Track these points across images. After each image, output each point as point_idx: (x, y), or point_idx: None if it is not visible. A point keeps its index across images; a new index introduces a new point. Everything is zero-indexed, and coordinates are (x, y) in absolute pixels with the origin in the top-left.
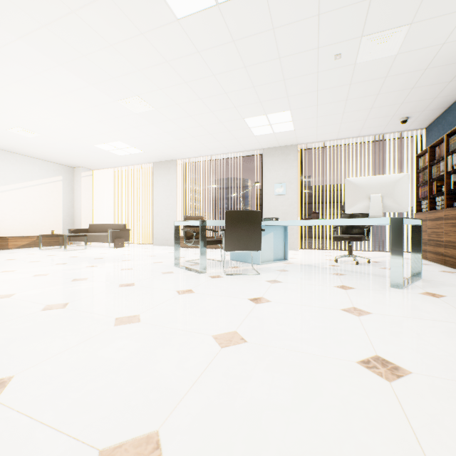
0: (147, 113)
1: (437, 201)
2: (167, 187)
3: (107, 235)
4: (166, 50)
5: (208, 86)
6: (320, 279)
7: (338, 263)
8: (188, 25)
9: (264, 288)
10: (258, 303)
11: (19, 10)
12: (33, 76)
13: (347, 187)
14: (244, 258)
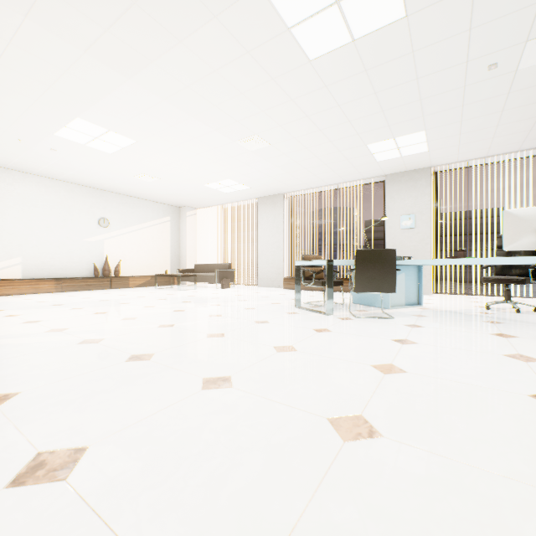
0: (262, 150)
1: None
2: (273, 223)
3: (214, 275)
4: (293, 89)
5: (330, 117)
6: (471, 326)
7: (491, 311)
8: (319, 64)
9: (405, 332)
10: (405, 344)
11: (171, 77)
12: (167, 129)
13: (506, 220)
14: (370, 301)
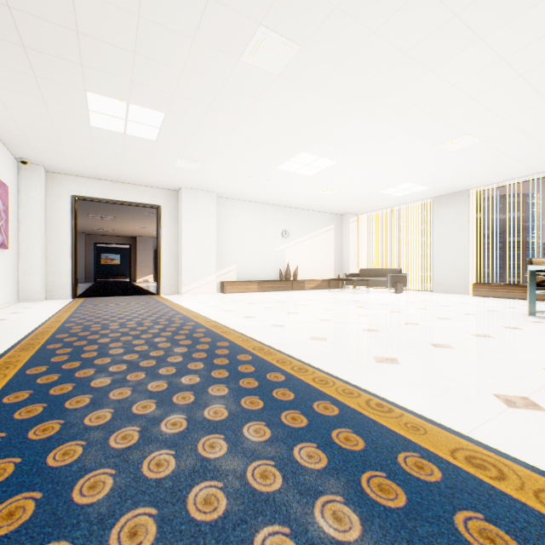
0: (466, 148)
1: None
2: (453, 223)
3: (385, 280)
4: (541, 79)
5: None
6: None
7: None
8: None
9: None
10: None
11: (403, 102)
12: (372, 146)
13: None
14: None
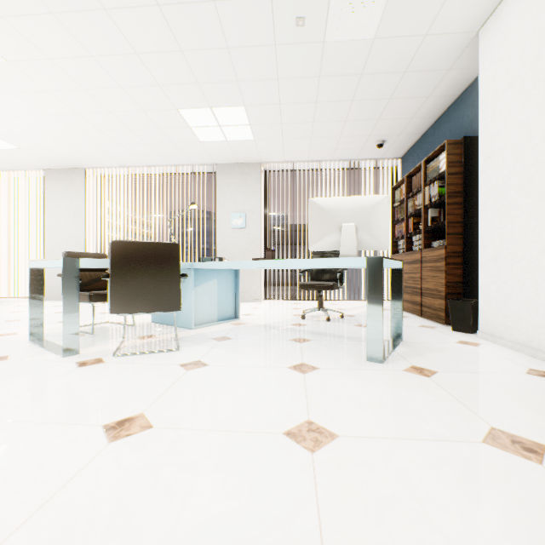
0: None
1: (414, 240)
2: (69, 209)
3: None
4: None
5: (100, 32)
6: (273, 353)
7: (306, 321)
8: None
9: (164, 386)
10: (117, 440)
11: None
12: None
13: (311, 212)
14: (172, 319)
